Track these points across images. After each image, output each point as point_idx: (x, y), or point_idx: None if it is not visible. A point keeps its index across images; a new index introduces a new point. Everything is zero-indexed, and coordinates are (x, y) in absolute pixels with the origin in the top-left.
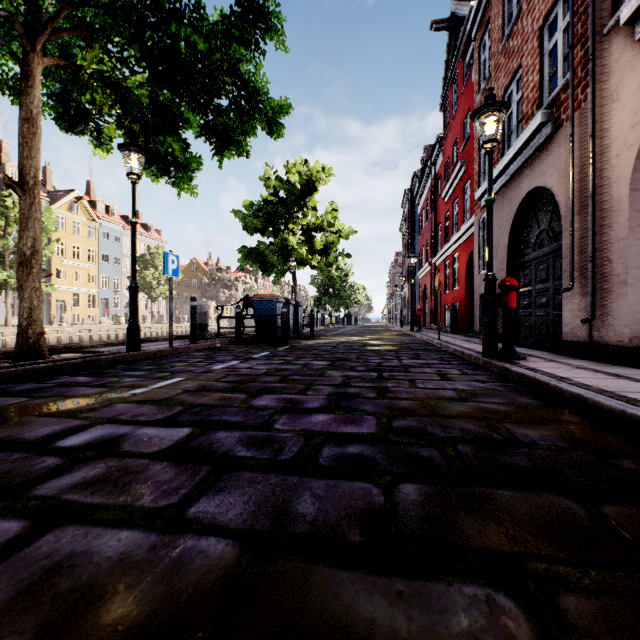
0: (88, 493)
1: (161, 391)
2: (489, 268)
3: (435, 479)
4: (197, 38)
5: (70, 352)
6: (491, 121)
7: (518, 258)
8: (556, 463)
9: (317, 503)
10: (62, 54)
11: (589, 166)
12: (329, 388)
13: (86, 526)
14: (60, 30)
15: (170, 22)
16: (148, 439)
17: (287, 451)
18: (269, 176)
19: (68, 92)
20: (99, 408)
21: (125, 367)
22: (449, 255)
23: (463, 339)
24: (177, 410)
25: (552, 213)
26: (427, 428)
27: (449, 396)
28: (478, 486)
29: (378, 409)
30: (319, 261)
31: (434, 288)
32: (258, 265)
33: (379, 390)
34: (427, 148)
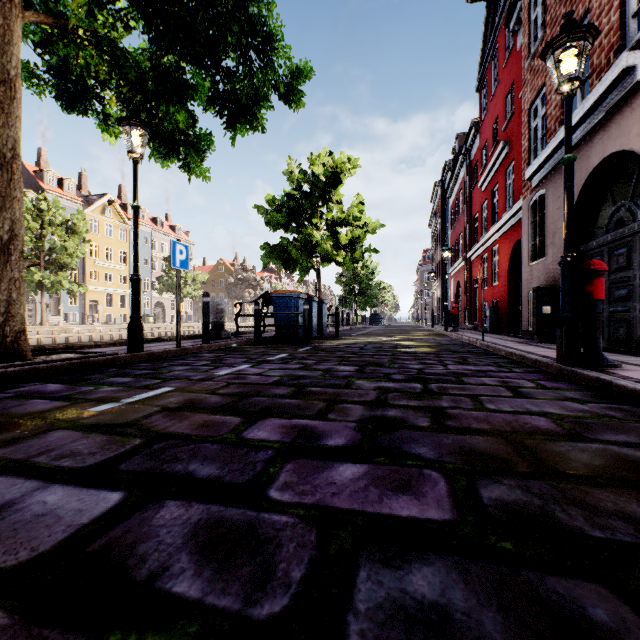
0: None
1: (131, 408)
2: (567, 247)
3: None
4: None
5: (65, 352)
6: (572, 53)
7: (583, 243)
8: None
9: None
10: (50, 12)
11: None
12: (359, 408)
13: None
14: None
15: None
16: (33, 521)
17: (278, 581)
18: (292, 170)
19: (66, 65)
20: (24, 438)
21: (116, 371)
22: (487, 248)
23: (511, 340)
24: (130, 446)
25: (635, 184)
26: (554, 510)
27: (546, 428)
28: None
29: (442, 454)
30: (344, 257)
31: (469, 285)
32: (281, 262)
33: (432, 413)
34: (460, 136)
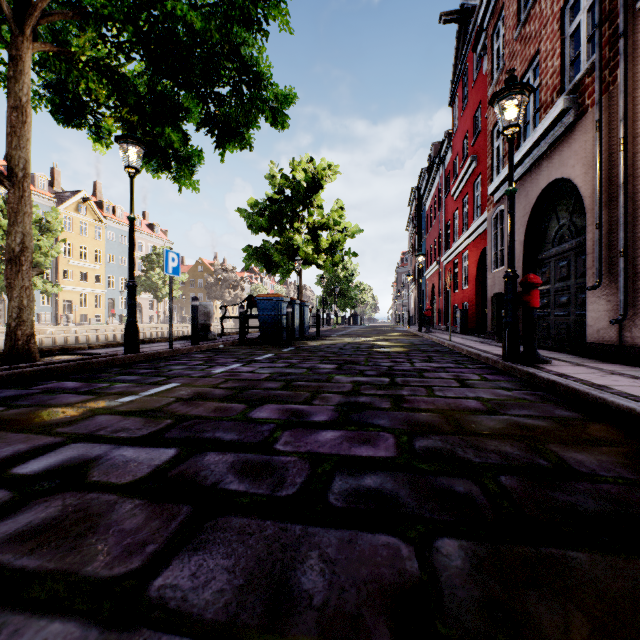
0: (26, 550)
1: (152, 399)
2: (510, 264)
3: (482, 531)
4: (195, 17)
5: (65, 354)
6: (512, 105)
7: (535, 255)
8: (633, 506)
9: (328, 572)
10: (55, 40)
11: (619, 153)
12: (337, 396)
13: (5, 612)
14: (51, 13)
15: (166, 0)
16: (123, 464)
17: (289, 483)
18: (274, 174)
19: (64, 83)
20: (78, 421)
21: (120, 370)
22: (458, 253)
23: (475, 340)
24: (165, 424)
25: (574, 206)
26: (457, 450)
27: (474, 407)
28: (542, 544)
29: (395, 424)
30: (325, 260)
31: (442, 287)
32: (263, 264)
33: (394, 399)
34: (435, 145)
